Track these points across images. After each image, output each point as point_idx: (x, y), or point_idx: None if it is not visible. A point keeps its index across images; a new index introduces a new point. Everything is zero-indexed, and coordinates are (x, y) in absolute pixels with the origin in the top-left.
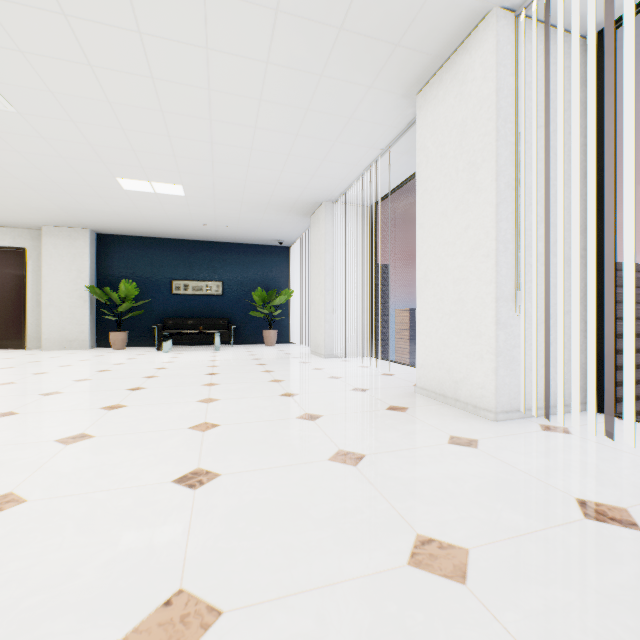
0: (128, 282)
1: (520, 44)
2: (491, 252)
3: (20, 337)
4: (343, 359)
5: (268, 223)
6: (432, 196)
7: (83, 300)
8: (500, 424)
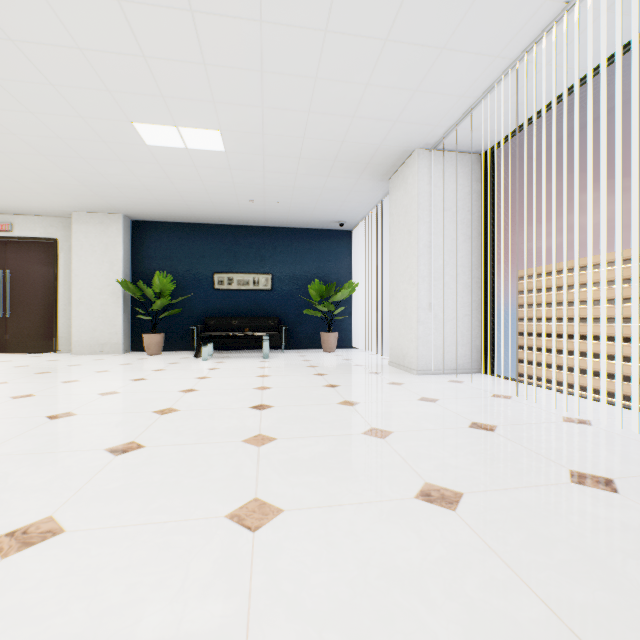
0: (166, 276)
1: None
2: None
3: (52, 339)
4: (448, 378)
5: (330, 194)
6: None
7: (116, 297)
8: None
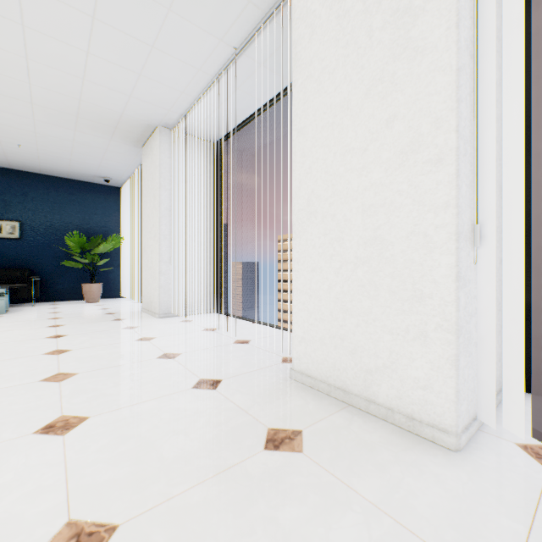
0: None
1: None
2: (448, 153)
3: None
4: (183, 318)
5: (84, 148)
6: (321, 83)
7: None
8: (475, 462)
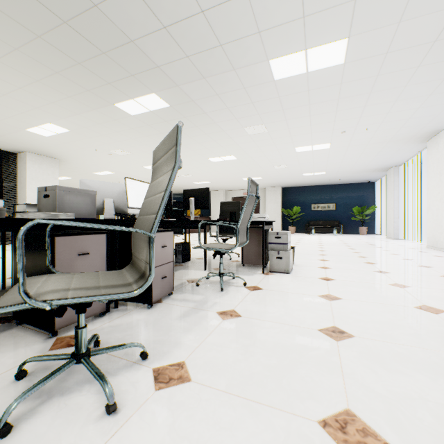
0: (293, 206)
1: None
2: (443, 201)
3: None
4: (404, 240)
5: (361, 176)
6: (430, 179)
7: (278, 214)
8: None
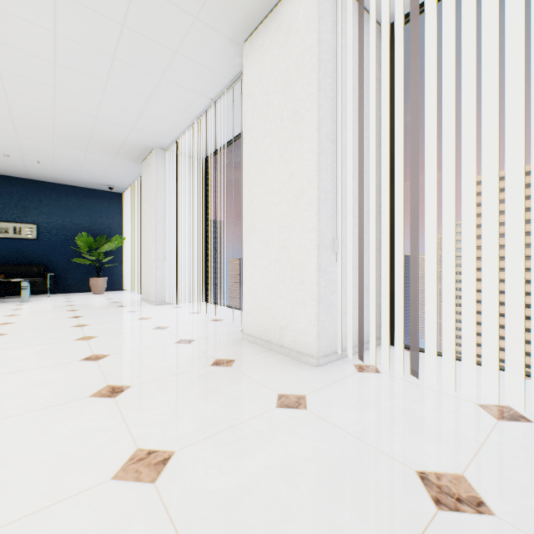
0: None
1: (337, 7)
2: (314, 200)
3: None
4: (175, 305)
5: (93, 164)
6: (258, 144)
7: None
8: (322, 369)
